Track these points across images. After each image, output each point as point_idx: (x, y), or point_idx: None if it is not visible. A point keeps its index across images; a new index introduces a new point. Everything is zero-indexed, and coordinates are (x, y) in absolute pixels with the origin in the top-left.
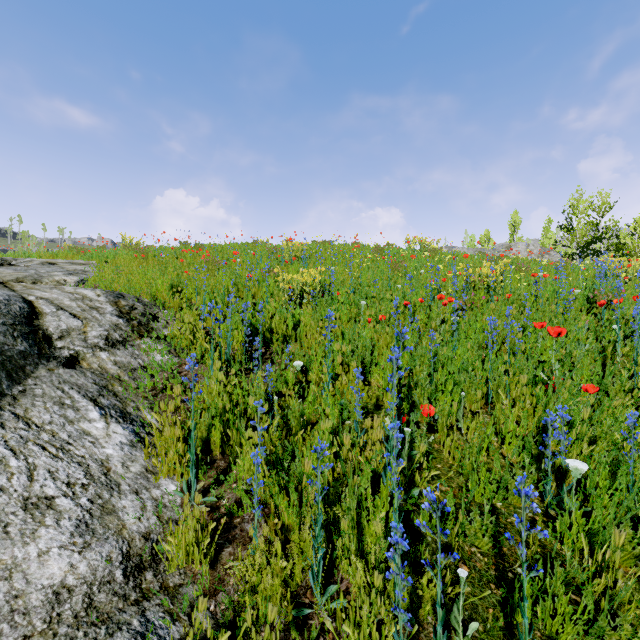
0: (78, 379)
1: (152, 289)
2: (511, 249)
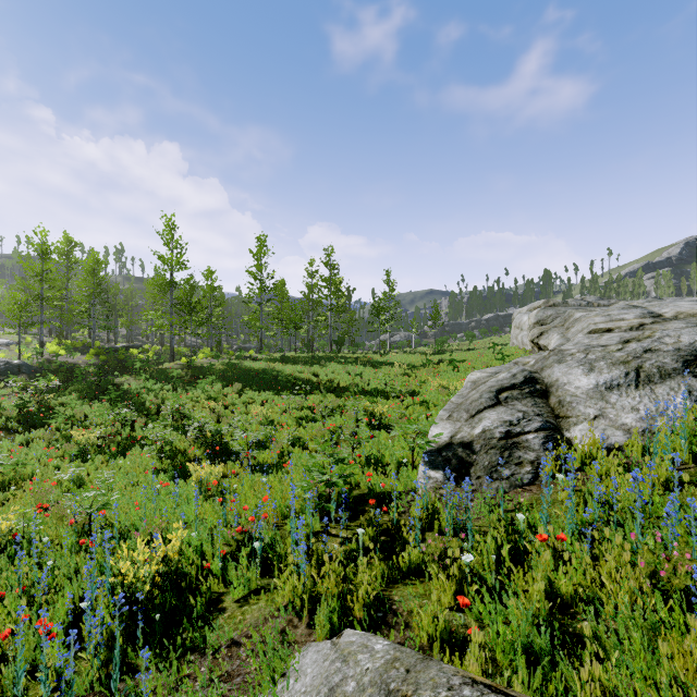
0: (693, 383)
1: None
2: None
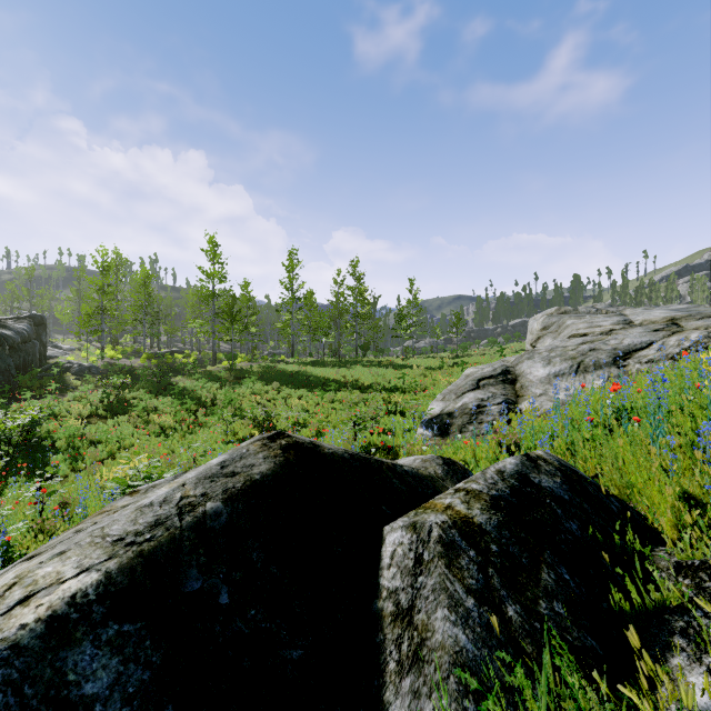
0: (614, 372)
1: None
2: None
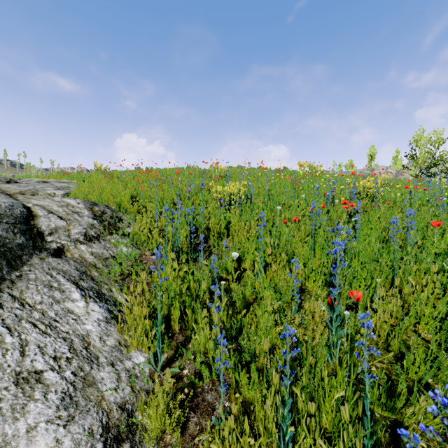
0: (63, 266)
1: (117, 199)
2: (383, 169)
